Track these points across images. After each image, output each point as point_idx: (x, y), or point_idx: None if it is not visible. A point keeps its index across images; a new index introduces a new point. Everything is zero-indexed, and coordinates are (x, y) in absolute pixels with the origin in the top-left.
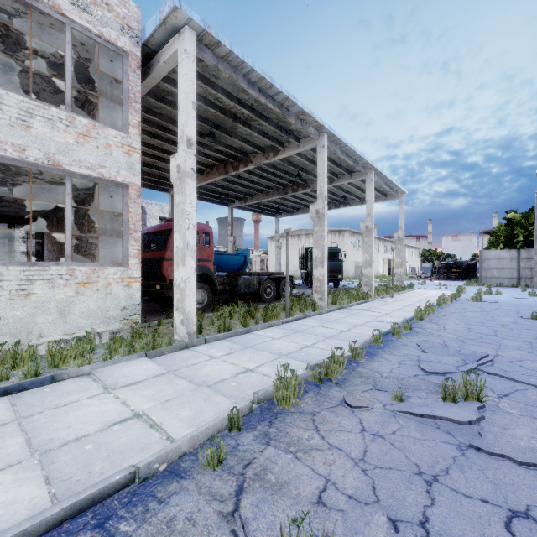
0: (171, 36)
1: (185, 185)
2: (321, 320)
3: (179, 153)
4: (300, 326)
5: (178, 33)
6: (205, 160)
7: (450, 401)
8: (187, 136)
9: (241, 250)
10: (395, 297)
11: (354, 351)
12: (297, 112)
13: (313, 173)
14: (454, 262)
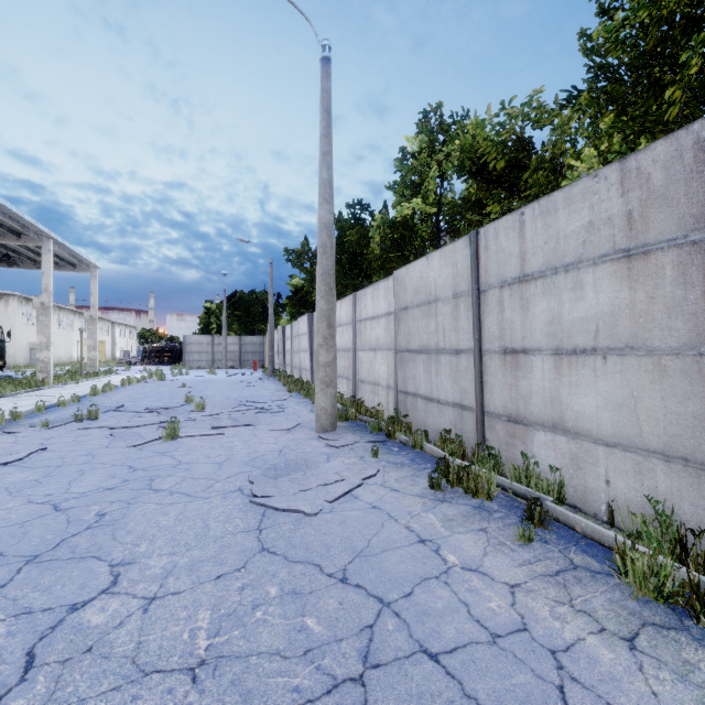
0: None
1: None
2: None
3: None
4: None
5: None
6: None
7: (80, 422)
8: None
9: None
10: (82, 383)
11: (15, 414)
12: None
13: None
14: (167, 345)
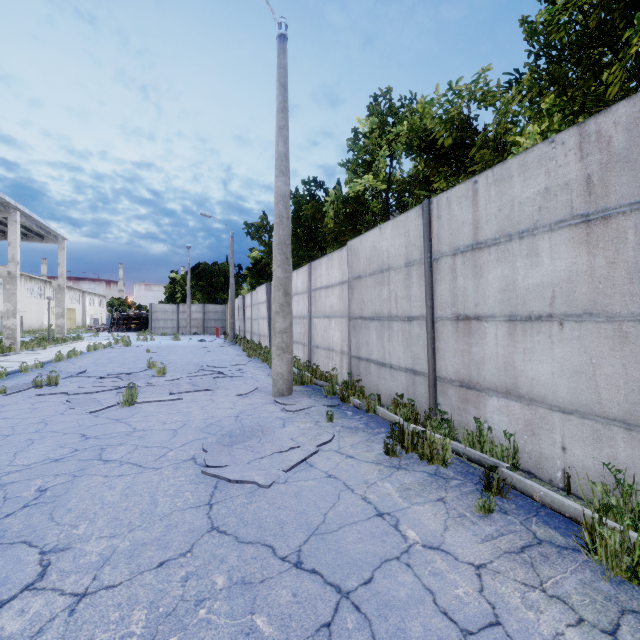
0: None
1: None
2: None
3: None
4: None
5: None
6: None
7: (39, 388)
8: None
9: None
10: (49, 349)
11: None
12: None
13: None
14: (134, 313)
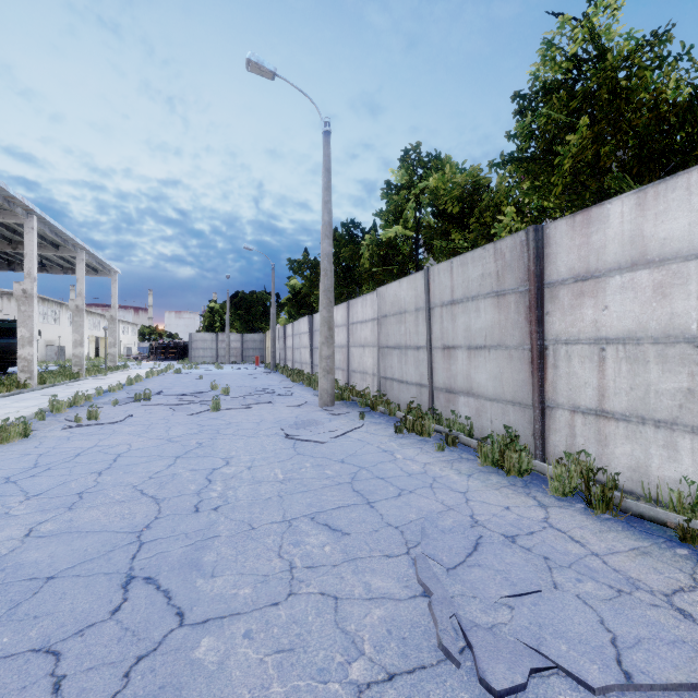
0: None
1: None
2: (41, 393)
3: None
4: (24, 397)
5: None
6: None
7: (138, 402)
8: None
9: None
10: (109, 376)
11: (87, 396)
12: (6, 195)
13: (0, 233)
14: (172, 342)
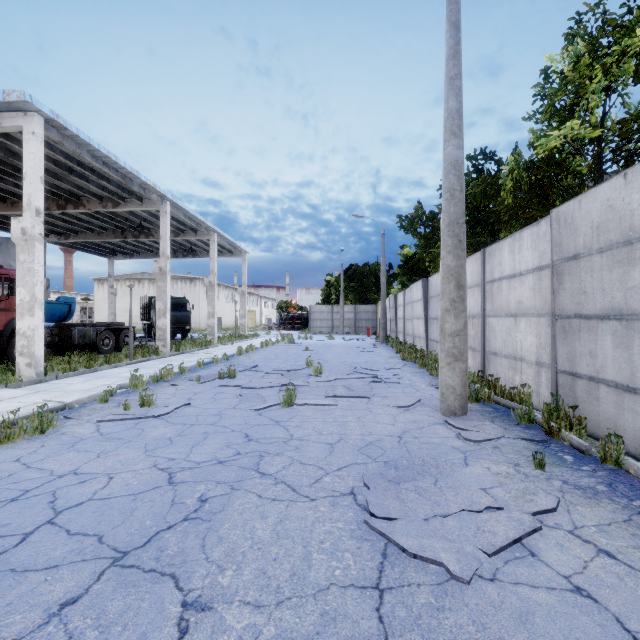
0: (13, 110)
1: (34, 248)
2: (163, 361)
3: (25, 218)
4: (144, 365)
5: (23, 112)
6: (14, 189)
7: (222, 379)
8: (36, 206)
9: (64, 298)
10: (235, 344)
11: (182, 369)
12: (141, 183)
13: (157, 224)
14: (297, 314)
